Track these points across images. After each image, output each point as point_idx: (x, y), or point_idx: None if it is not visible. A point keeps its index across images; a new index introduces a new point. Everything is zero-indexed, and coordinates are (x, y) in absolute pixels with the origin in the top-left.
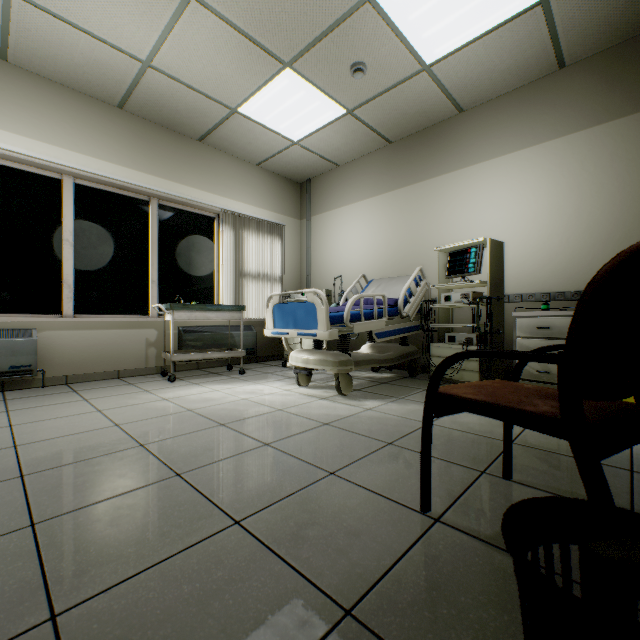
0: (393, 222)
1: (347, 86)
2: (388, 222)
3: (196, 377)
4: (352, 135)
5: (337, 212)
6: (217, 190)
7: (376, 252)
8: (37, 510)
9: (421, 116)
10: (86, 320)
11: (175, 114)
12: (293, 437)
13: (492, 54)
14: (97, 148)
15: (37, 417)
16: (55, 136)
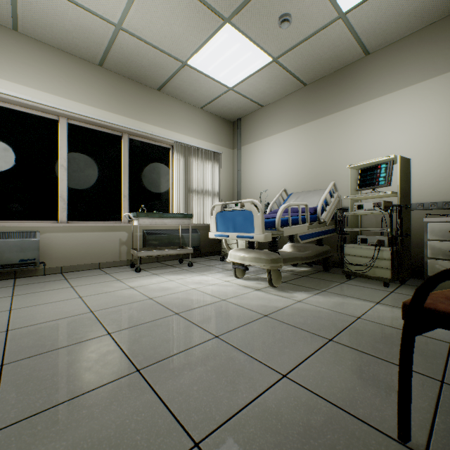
0: (307, 148)
1: (274, 36)
2: (303, 148)
3: (156, 268)
4: (275, 80)
5: (261, 142)
6: (171, 127)
7: (293, 172)
8: (1, 411)
9: (333, 60)
10: (75, 225)
11: (140, 69)
12: (239, 329)
13: None
14: (84, 96)
15: (32, 302)
16: (53, 87)
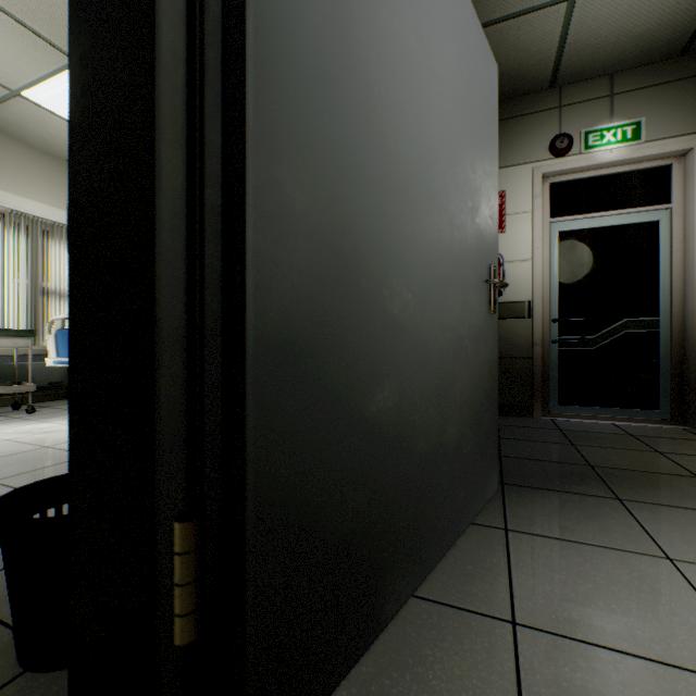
0: None
1: None
2: None
3: None
4: None
5: None
6: (2, 184)
7: None
8: None
9: None
10: None
11: None
12: (36, 471)
13: None
14: None
15: None
16: None
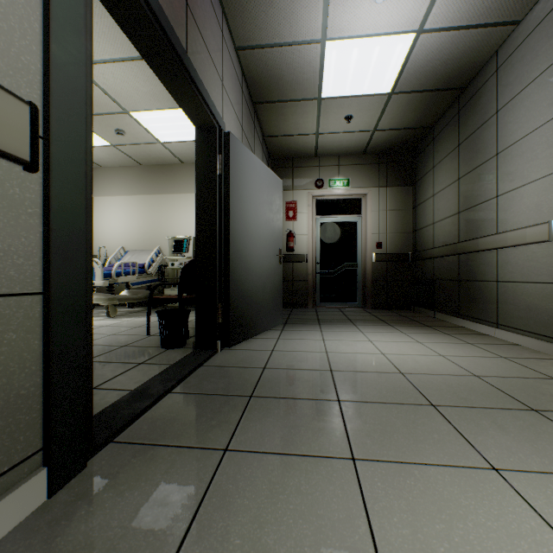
0: (144, 215)
1: (112, 135)
2: (140, 214)
3: None
4: (114, 155)
5: (101, 199)
6: None
7: (132, 232)
8: None
9: (160, 159)
10: None
11: None
12: None
13: (194, 148)
14: None
15: None
16: None
